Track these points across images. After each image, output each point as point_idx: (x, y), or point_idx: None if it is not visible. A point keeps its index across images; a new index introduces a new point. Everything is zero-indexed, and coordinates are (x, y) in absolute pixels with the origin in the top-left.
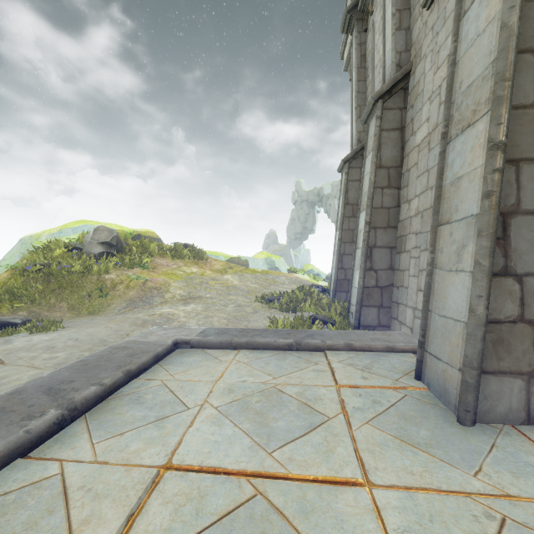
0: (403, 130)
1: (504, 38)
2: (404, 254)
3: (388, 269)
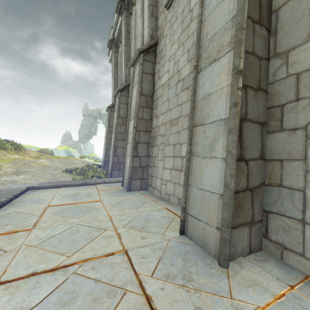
0: (127, 104)
1: (136, 103)
2: None
3: (122, 155)
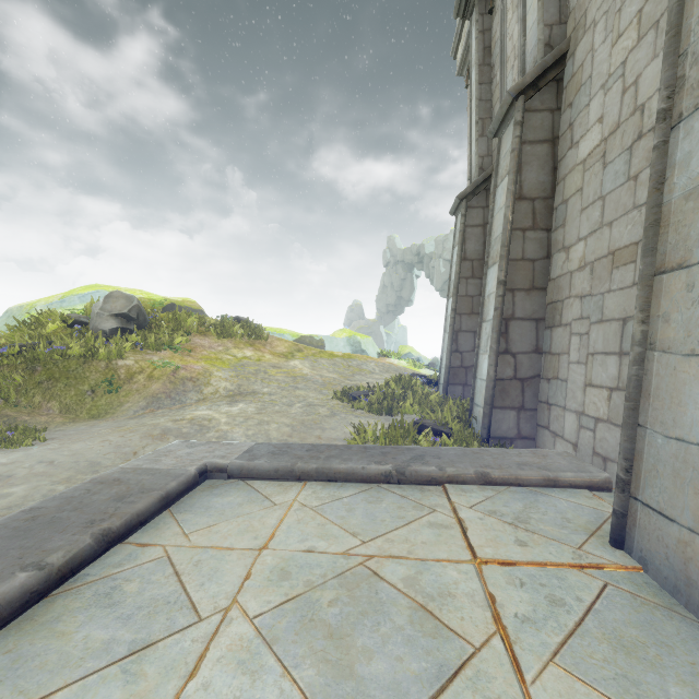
0: (555, 143)
1: None
2: (559, 330)
3: (532, 351)
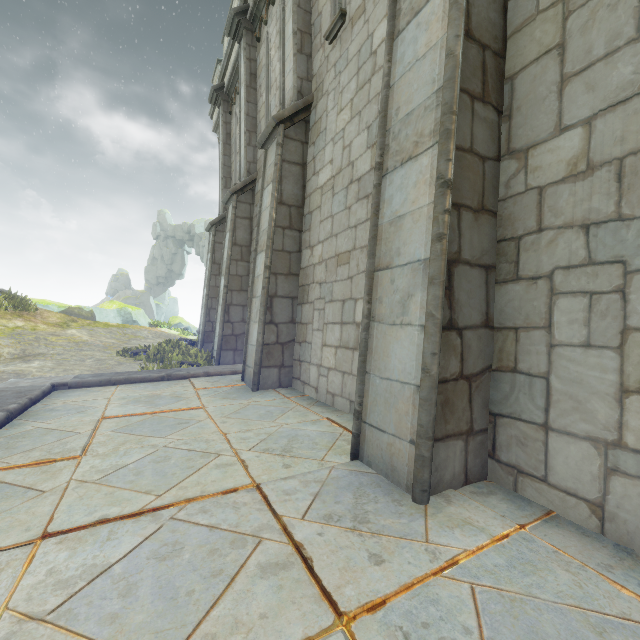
0: (252, 220)
1: (270, 220)
2: None
3: (241, 321)
